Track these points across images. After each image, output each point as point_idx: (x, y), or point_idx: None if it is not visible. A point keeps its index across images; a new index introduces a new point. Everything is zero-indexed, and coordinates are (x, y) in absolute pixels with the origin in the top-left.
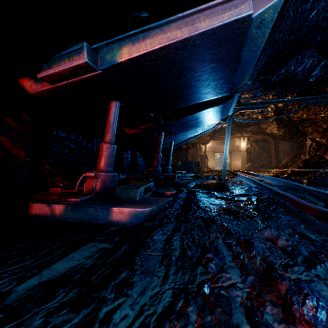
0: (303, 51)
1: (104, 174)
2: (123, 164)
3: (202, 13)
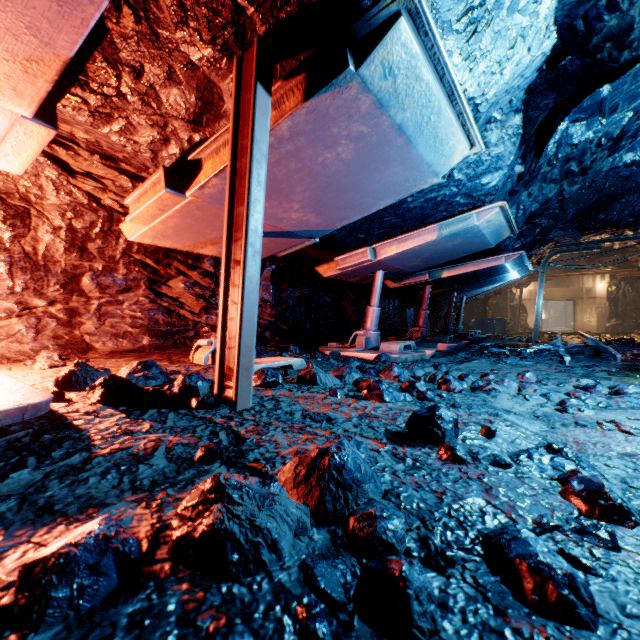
0: (626, 195)
1: (423, 329)
2: (406, 322)
3: (482, 261)
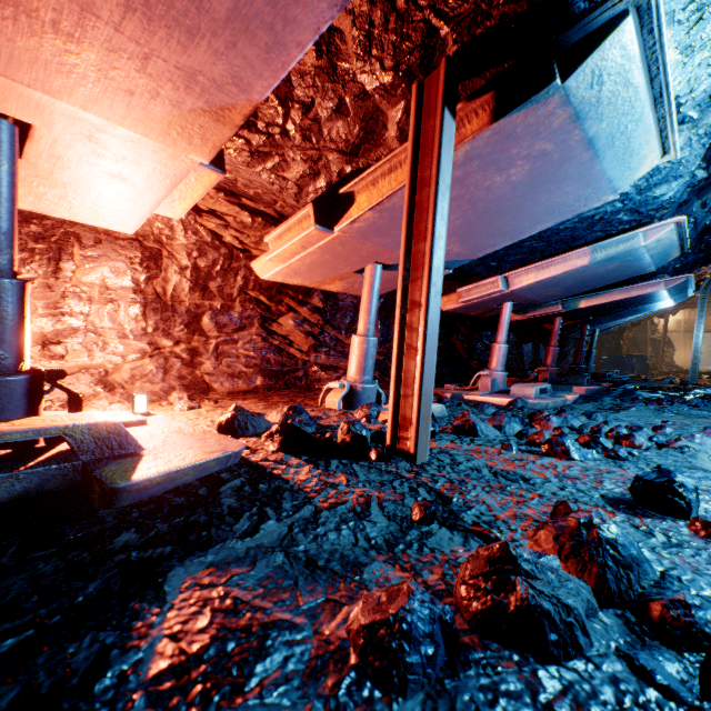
0: None
1: (552, 369)
2: (522, 359)
3: (633, 287)
